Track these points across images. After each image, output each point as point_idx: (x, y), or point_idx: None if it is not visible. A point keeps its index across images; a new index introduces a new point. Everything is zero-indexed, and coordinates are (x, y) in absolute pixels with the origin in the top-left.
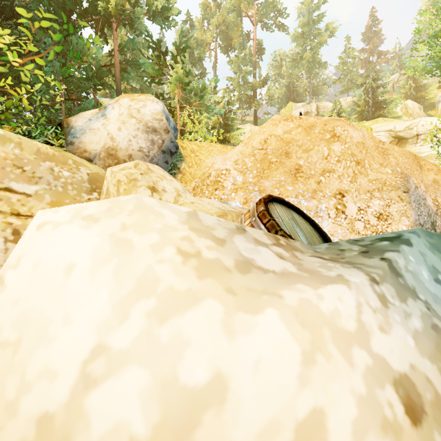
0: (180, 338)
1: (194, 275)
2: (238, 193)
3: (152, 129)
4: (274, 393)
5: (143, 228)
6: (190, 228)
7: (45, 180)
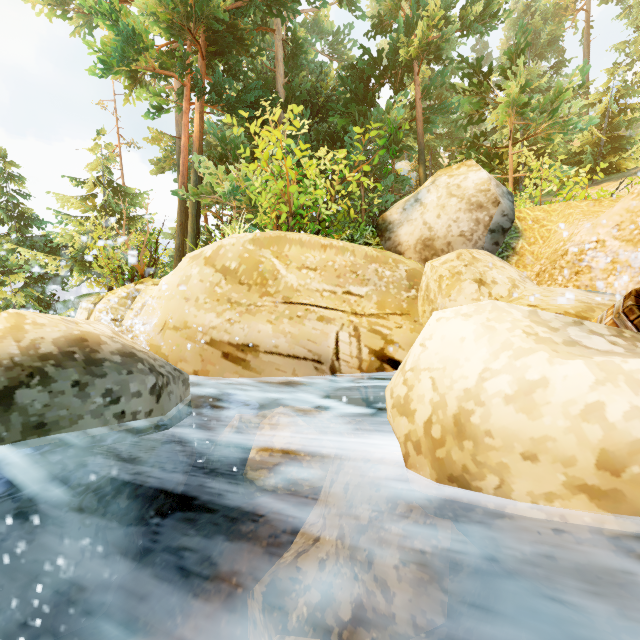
0: (526, 365)
1: (533, 342)
2: (622, 275)
3: (476, 206)
4: (574, 390)
5: (500, 320)
6: (531, 321)
7: (372, 281)
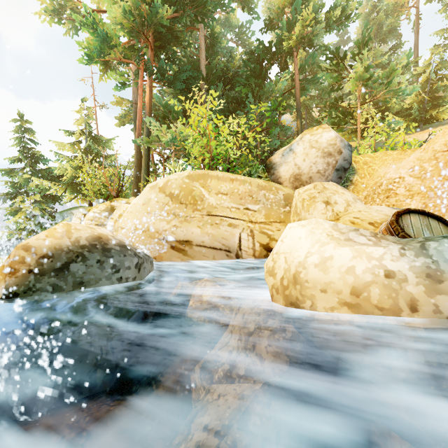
0: (325, 250)
1: (329, 239)
2: (414, 198)
3: (327, 154)
4: (343, 260)
5: (318, 228)
6: (332, 229)
7: (262, 201)
